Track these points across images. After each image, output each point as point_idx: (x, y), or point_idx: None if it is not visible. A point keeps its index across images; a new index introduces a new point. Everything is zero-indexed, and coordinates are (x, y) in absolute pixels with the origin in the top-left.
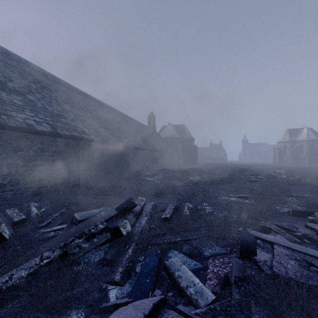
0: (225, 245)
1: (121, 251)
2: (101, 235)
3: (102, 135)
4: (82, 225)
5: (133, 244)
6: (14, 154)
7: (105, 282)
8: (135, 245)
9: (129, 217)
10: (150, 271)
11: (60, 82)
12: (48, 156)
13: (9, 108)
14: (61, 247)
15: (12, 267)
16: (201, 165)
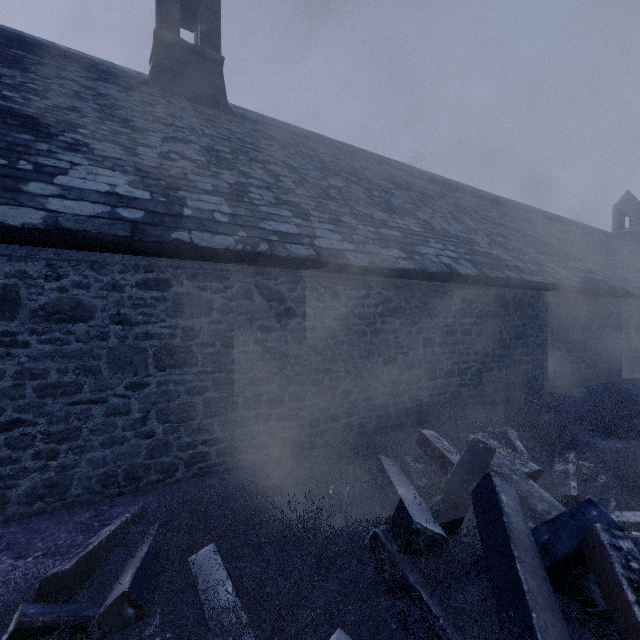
0: None
1: None
2: None
3: (550, 272)
4: None
5: None
6: (430, 323)
7: None
8: None
9: None
10: None
11: (431, 179)
12: (471, 324)
13: (413, 241)
14: None
15: None
16: None
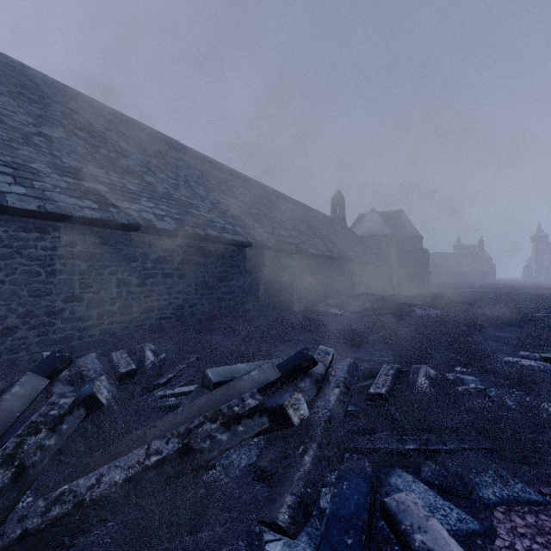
0: (539, 481)
1: (289, 456)
2: (251, 420)
3: (254, 235)
4: (218, 394)
5: (314, 445)
6: (126, 267)
7: (258, 521)
8: (317, 447)
9: (303, 385)
10: (352, 517)
11: (192, 154)
12: (173, 269)
13: (120, 197)
14: (181, 434)
15: (106, 457)
16: (437, 287)
